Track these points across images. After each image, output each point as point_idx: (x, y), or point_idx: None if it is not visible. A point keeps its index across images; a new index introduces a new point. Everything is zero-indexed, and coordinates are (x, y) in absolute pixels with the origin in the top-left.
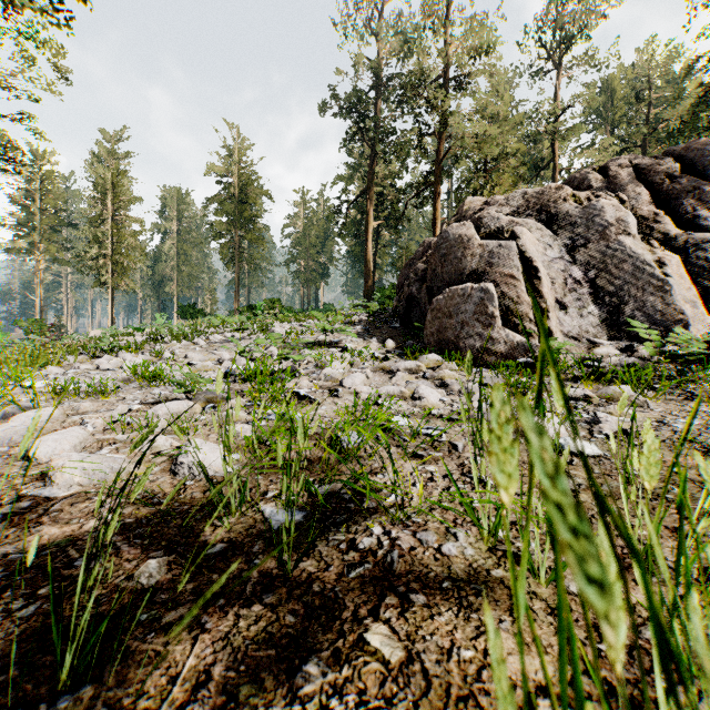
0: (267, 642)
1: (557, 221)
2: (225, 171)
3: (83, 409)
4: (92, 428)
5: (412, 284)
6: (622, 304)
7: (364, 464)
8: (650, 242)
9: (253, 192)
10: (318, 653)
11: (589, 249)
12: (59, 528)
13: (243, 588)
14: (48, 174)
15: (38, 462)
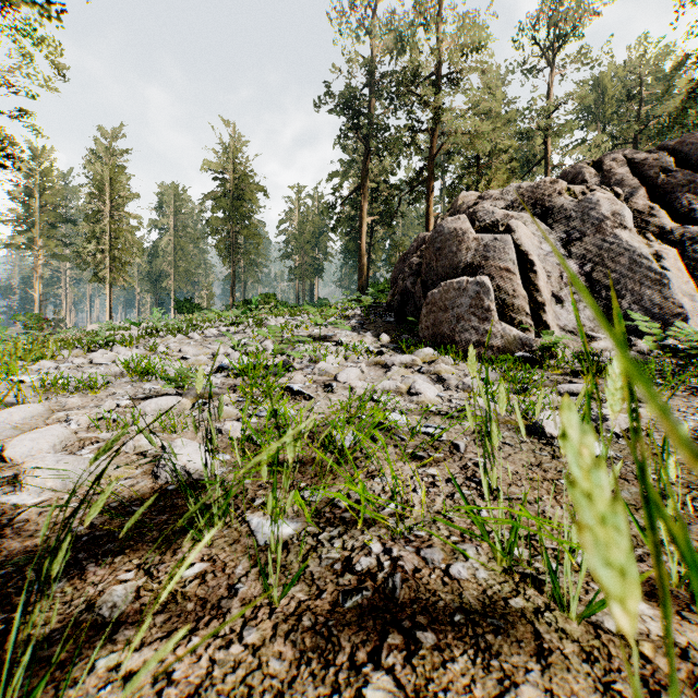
0: None
1: (552, 215)
2: (221, 167)
3: (70, 405)
4: (76, 426)
5: (406, 278)
6: (619, 298)
7: (360, 466)
8: (646, 235)
9: (249, 188)
10: None
11: (585, 242)
12: (21, 542)
13: (221, 622)
14: (47, 171)
15: (13, 463)
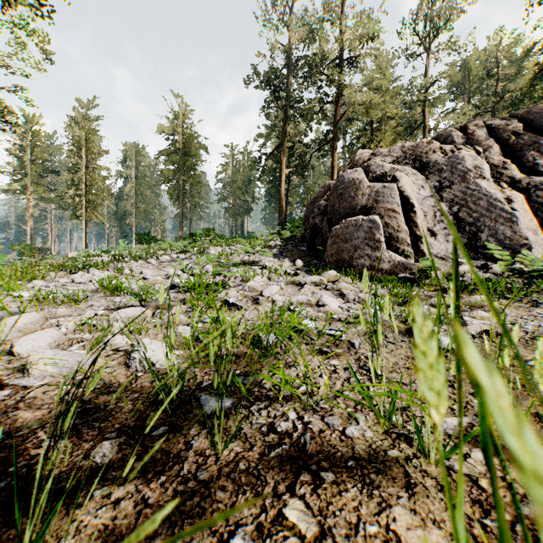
0: (201, 516)
1: (428, 168)
2: (172, 130)
3: (59, 314)
4: (65, 329)
5: (315, 217)
6: (479, 232)
7: (280, 358)
8: (500, 184)
9: (193, 146)
10: (244, 527)
11: (453, 189)
12: (32, 413)
13: (181, 466)
14: (36, 133)
15: (20, 356)
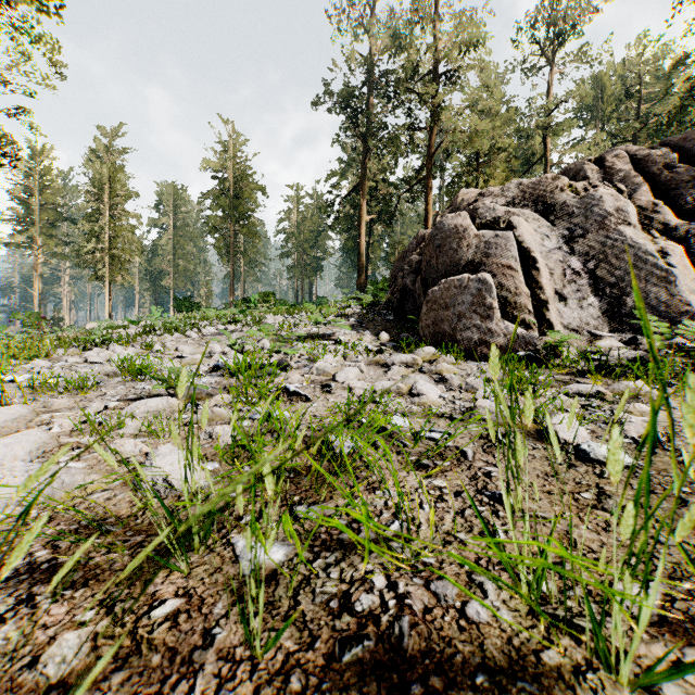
0: None
1: (554, 211)
2: (220, 166)
3: (57, 407)
4: (59, 429)
5: (406, 276)
6: (624, 295)
7: (360, 476)
8: (651, 232)
9: (248, 187)
10: None
11: (588, 239)
12: None
13: (191, 683)
14: (46, 170)
15: None
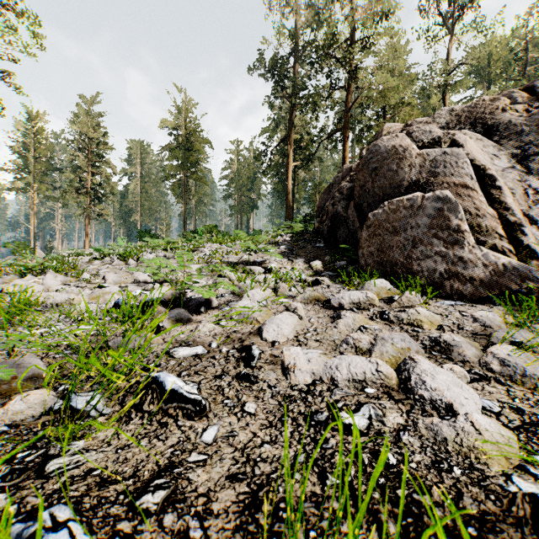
0: None
1: (497, 131)
2: (175, 125)
3: None
4: None
5: (336, 203)
6: None
7: None
8: None
9: (197, 141)
10: None
11: None
12: None
13: None
14: (40, 130)
15: None
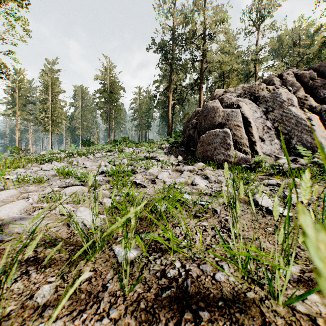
0: None
1: (259, 99)
2: (103, 78)
3: (30, 190)
4: (32, 200)
5: (190, 129)
6: (291, 139)
7: (169, 221)
8: (303, 109)
9: (116, 88)
10: None
11: (274, 112)
12: (0, 261)
13: (98, 305)
14: (21, 79)
15: (0, 219)
